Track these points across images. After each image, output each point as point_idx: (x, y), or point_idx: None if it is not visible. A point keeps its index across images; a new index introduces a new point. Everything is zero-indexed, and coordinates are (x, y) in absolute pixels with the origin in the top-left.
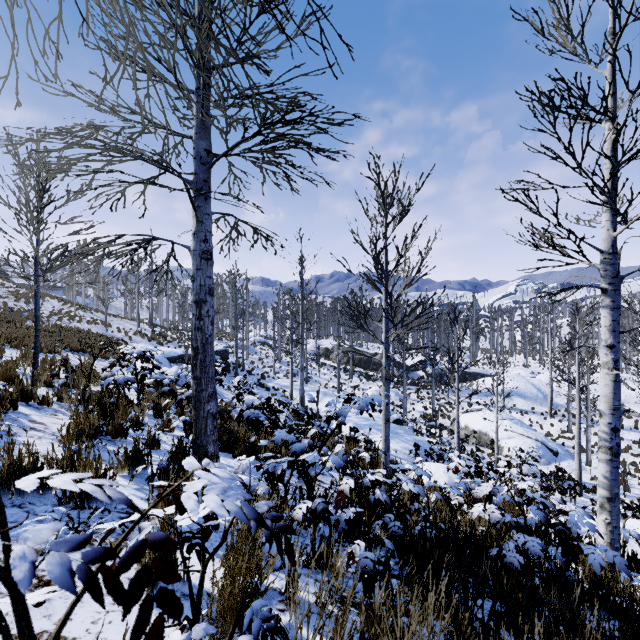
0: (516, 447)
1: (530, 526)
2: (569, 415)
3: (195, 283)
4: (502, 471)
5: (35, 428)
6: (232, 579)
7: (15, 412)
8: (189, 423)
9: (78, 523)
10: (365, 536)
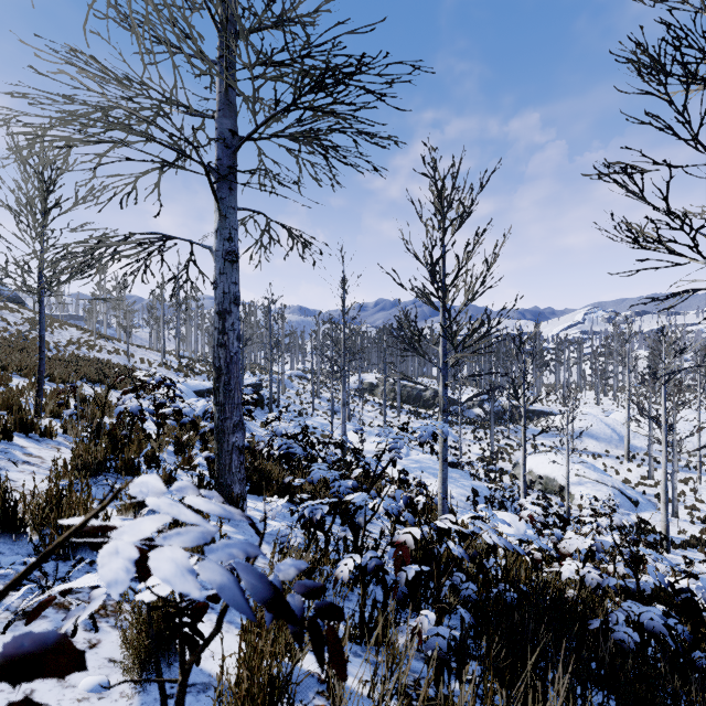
0: (590, 495)
1: (621, 588)
2: (650, 459)
3: (218, 290)
4: (588, 521)
5: (29, 462)
6: (249, 670)
7: (9, 444)
8: (213, 460)
9: (53, 579)
10: (428, 601)
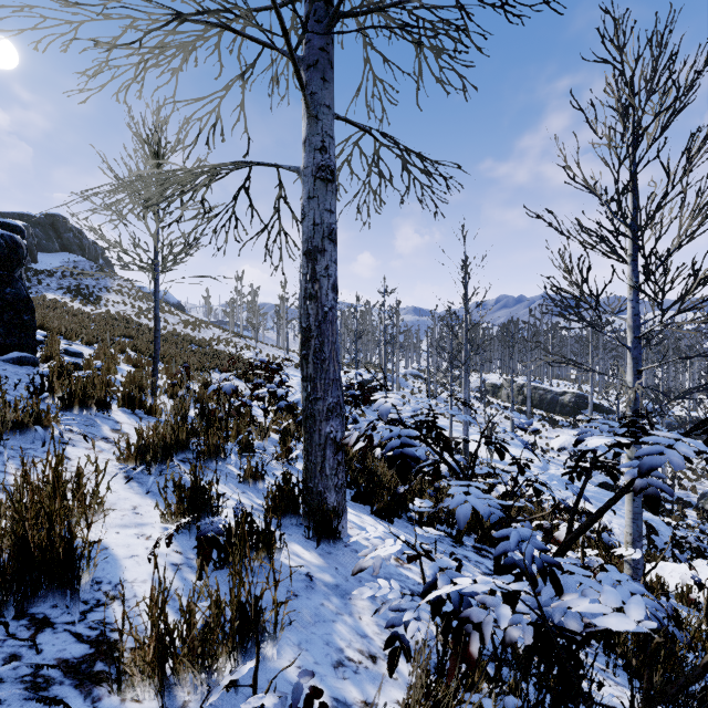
0: None
1: None
2: None
3: (306, 222)
4: None
5: (109, 438)
6: None
7: (106, 418)
8: None
9: None
10: None
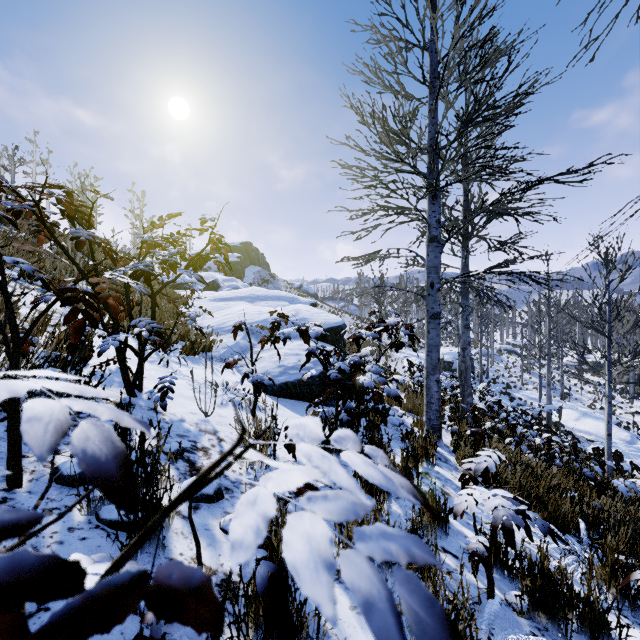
0: None
1: None
2: None
3: (461, 340)
4: None
5: None
6: None
7: None
8: (454, 407)
9: None
10: None
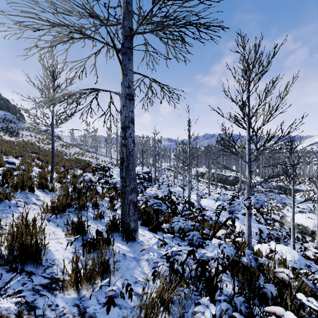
0: None
1: None
2: None
3: (122, 115)
4: None
5: (36, 203)
6: None
7: (32, 194)
8: None
9: None
10: None
